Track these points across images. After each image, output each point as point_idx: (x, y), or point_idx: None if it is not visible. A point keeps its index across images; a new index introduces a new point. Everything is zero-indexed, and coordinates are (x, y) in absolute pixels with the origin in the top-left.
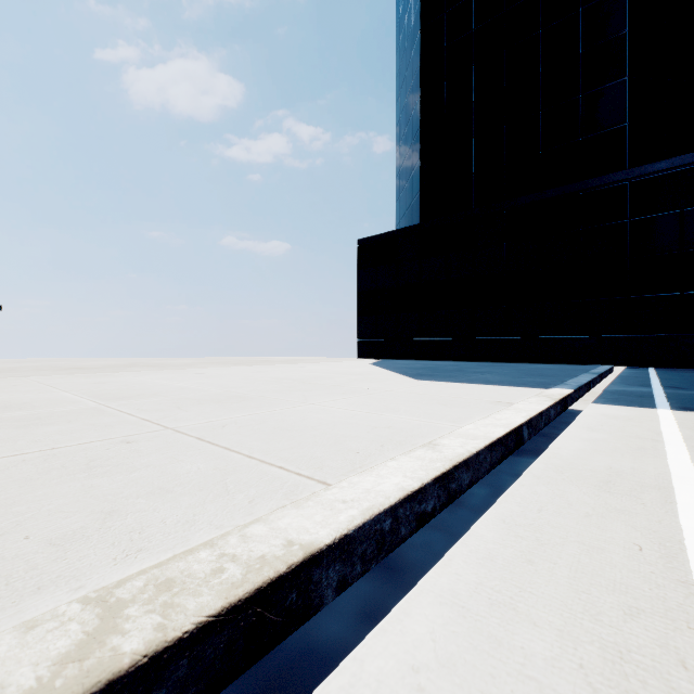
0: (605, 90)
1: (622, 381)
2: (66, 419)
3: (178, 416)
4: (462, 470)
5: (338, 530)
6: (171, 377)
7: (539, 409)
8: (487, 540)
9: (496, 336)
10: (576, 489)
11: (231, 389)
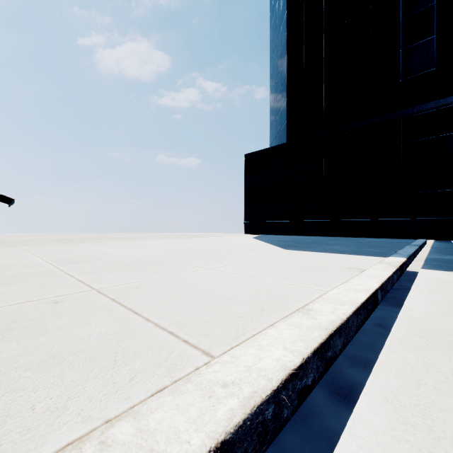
0: (419, 45)
1: (437, 251)
2: (23, 279)
3: (106, 278)
4: (336, 337)
5: (214, 437)
6: (115, 247)
7: (387, 275)
8: (376, 429)
9: (339, 219)
10: (444, 358)
11: (153, 256)
